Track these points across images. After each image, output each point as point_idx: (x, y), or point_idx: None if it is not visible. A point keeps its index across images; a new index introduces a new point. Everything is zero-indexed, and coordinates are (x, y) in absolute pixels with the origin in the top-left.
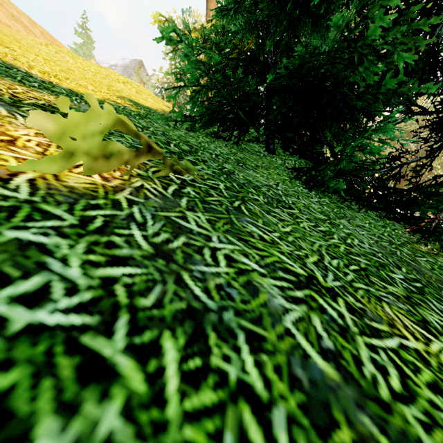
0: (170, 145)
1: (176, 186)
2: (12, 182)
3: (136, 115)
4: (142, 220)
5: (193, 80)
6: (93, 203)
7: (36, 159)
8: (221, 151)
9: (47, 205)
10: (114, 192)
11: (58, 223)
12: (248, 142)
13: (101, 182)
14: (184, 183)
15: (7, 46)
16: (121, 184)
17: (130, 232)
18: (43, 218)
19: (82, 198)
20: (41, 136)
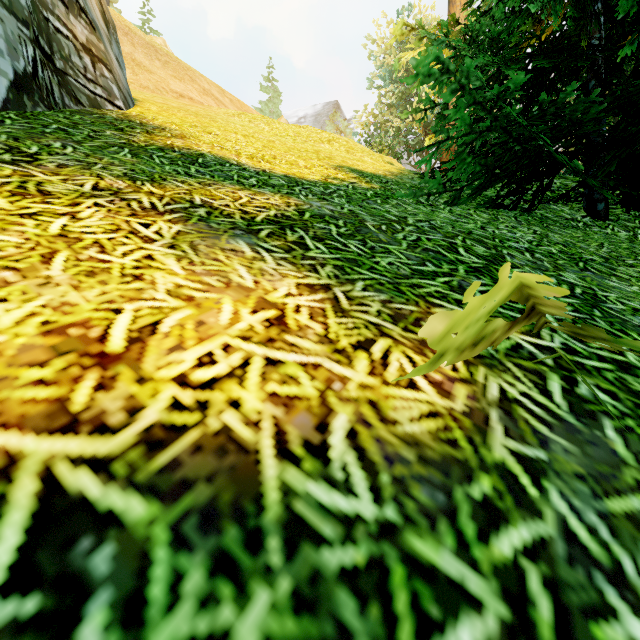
0: (460, 252)
1: (557, 378)
2: (331, 454)
3: (374, 196)
4: (604, 552)
5: (464, 120)
6: (478, 499)
7: (327, 360)
8: (525, 237)
9: (417, 534)
10: (481, 436)
11: (479, 630)
12: (546, 204)
13: (441, 403)
14: (560, 361)
15: (209, 132)
16: (471, 398)
17: (626, 632)
18: (442, 607)
19: (451, 480)
20: (305, 291)
